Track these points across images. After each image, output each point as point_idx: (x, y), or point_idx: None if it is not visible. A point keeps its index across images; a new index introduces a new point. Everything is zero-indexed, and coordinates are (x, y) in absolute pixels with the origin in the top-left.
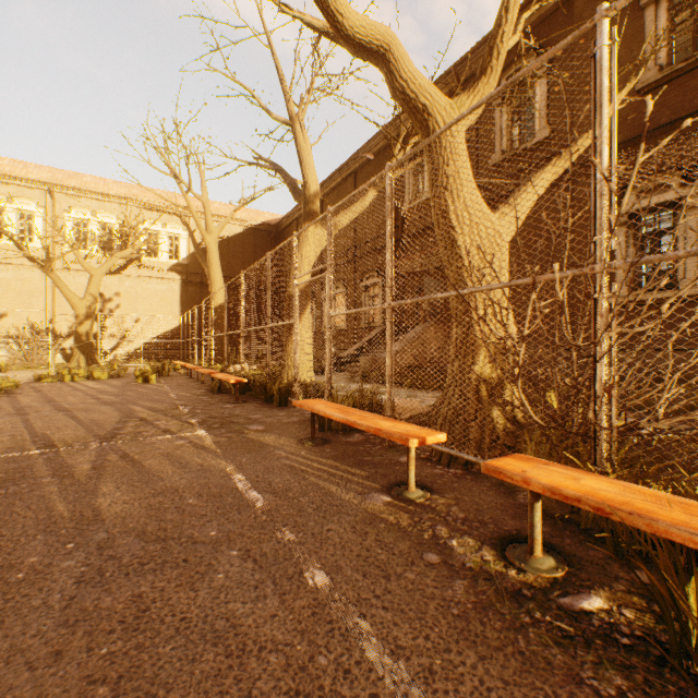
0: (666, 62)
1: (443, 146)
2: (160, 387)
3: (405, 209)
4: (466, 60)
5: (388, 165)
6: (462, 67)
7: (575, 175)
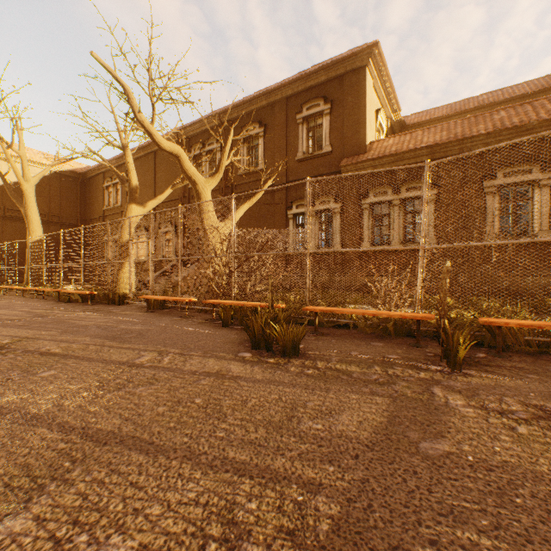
0: (306, 151)
1: (199, 208)
2: (12, 302)
3: (191, 187)
4: (226, 112)
5: (180, 206)
6: (224, 114)
7: (275, 191)
